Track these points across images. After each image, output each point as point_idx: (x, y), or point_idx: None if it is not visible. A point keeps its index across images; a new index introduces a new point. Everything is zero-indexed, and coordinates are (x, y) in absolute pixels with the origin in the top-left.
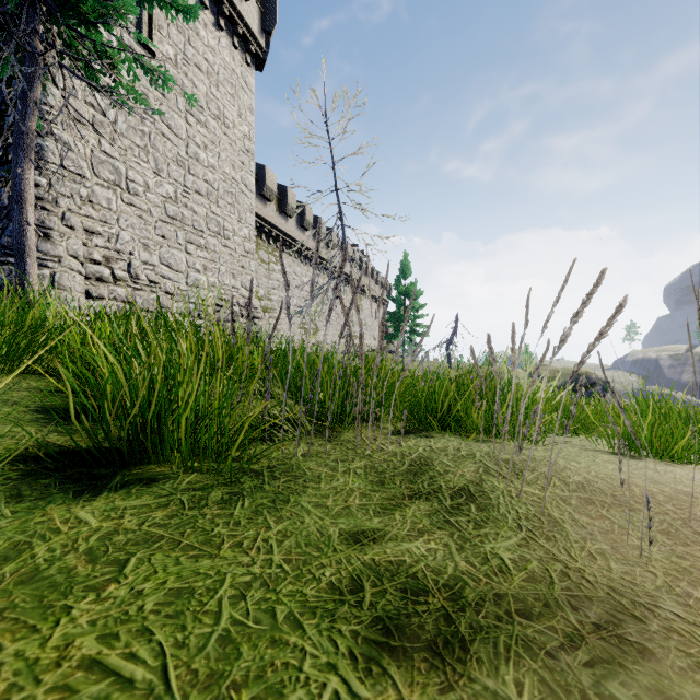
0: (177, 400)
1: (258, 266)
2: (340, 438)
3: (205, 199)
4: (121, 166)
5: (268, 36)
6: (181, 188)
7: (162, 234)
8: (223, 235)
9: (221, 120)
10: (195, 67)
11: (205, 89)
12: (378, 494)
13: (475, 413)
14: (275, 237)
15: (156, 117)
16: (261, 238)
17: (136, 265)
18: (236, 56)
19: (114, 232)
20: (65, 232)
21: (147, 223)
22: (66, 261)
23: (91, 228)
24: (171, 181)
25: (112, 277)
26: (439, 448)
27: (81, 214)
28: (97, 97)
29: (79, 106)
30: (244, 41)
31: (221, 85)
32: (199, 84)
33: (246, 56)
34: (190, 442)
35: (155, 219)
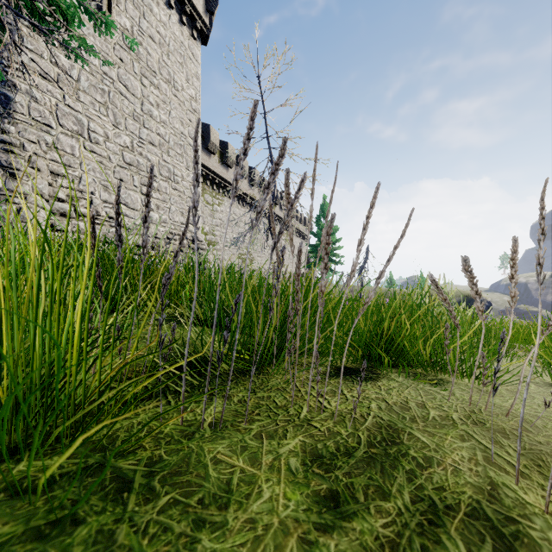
0: (0, 355)
1: (204, 207)
2: (267, 384)
3: (157, 149)
4: (84, 119)
5: (211, 16)
6: (136, 139)
7: (120, 178)
8: (173, 180)
9: (171, 84)
10: (149, 38)
11: (157, 57)
12: (333, 541)
13: (420, 346)
14: (218, 184)
15: (115, 78)
16: (207, 185)
17: (96, 203)
18: (184, 31)
19: (77, 175)
20: (30, 173)
21: (106, 168)
22: (31, 198)
23: (56, 170)
24: (128, 132)
25: (75, 213)
26: (397, 405)
27: (47, 158)
28: (62, 58)
29: (45, 65)
30: (191, 18)
31: (171, 55)
32: (152, 53)
33: (193, 31)
34: (43, 410)
35: (114, 164)
